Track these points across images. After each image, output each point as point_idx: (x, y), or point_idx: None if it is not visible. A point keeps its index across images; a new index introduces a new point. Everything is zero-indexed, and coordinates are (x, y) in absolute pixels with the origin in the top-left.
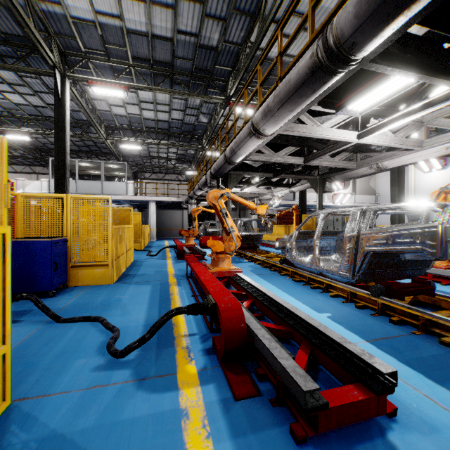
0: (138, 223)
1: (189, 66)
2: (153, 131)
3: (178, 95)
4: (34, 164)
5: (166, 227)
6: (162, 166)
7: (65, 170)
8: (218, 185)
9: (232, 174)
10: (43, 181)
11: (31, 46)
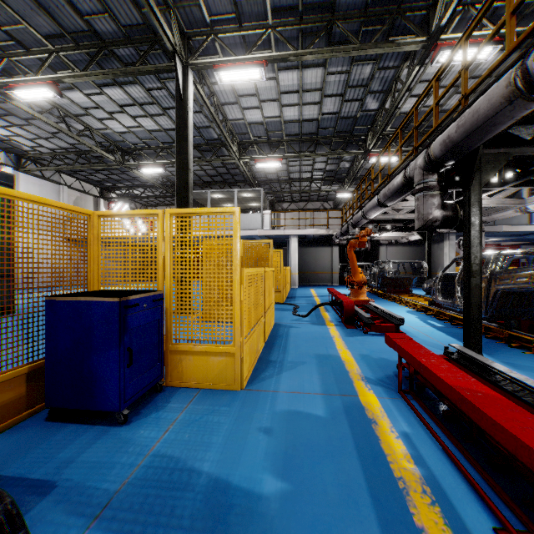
0: (278, 265)
1: None
2: (296, 139)
3: (340, 56)
4: (173, 203)
5: (310, 270)
6: (305, 190)
7: (188, 193)
8: (441, 185)
9: (481, 155)
10: None
11: (152, 38)
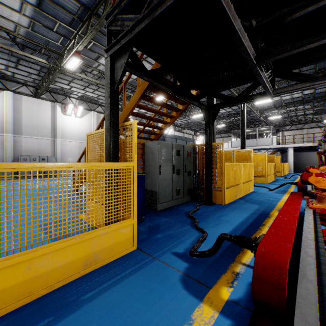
0: (279, 162)
1: (312, 71)
2: (290, 104)
3: None
4: (221, 133)
5: (303, 164)
6: (299, 121)
7: (244, 140)
8: None
9: None
10: (228, 142)
11: (232, 95)
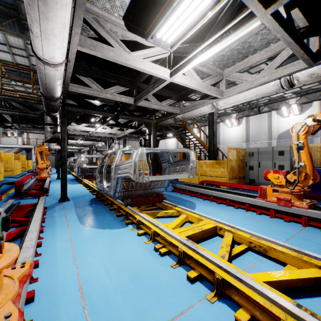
0: (24, 160)
1: None
2: None
3: None
4: None
5: None
6: None
7: None
8: None
9: None
10: None
11: None
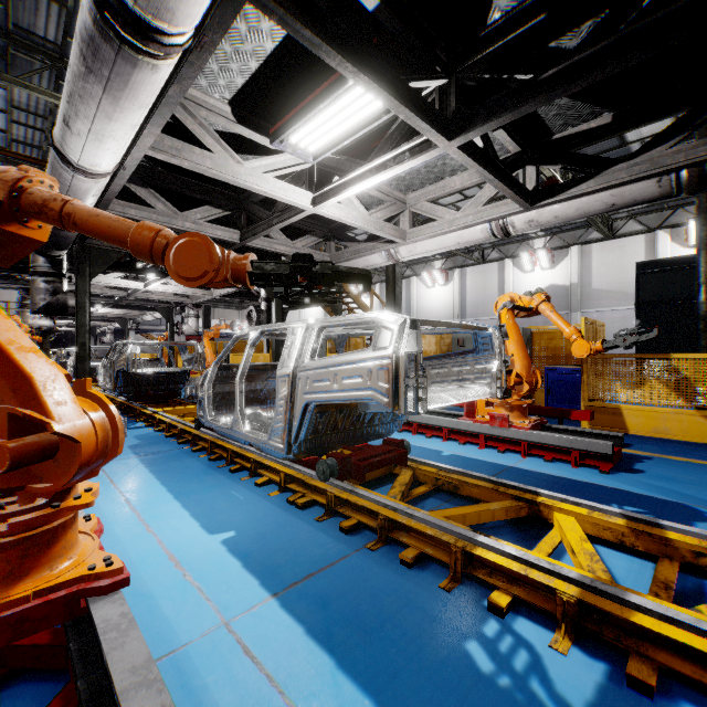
0: None
1: None
2: None
3: None
4: None
5: None
6: None
7: None
8: None
9: None
10: None
11: None
